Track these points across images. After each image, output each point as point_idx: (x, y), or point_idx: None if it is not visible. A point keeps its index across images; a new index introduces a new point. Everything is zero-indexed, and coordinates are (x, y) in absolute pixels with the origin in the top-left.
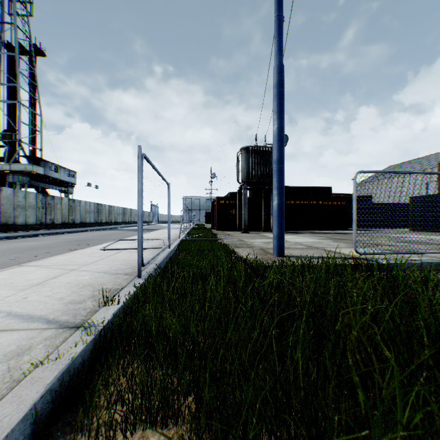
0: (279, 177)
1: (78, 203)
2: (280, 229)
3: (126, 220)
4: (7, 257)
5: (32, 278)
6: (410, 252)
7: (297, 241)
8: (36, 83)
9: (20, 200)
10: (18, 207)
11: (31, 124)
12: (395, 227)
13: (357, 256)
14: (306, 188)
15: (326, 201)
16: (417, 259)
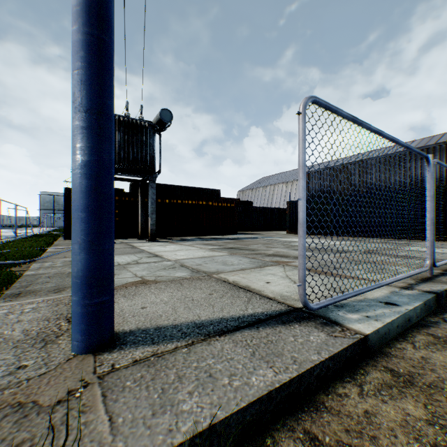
0: (90, 70)
1: None
2: (95, 256)
3: None
4: None
5: None
6: (377, 285)
7: (178, 258)
8: None
9: None
10: None
11: None
12: (273, 230)
13: (289, 299)
14: (196, 189)
15: (217, 202)
16: (385, 297)
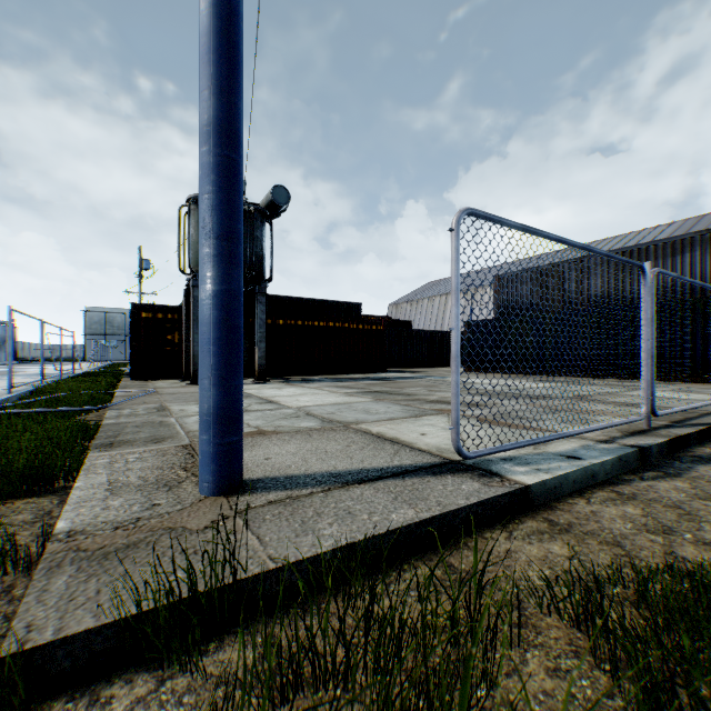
0: (221, 194)
1: None
2: (226, 392)
3: None
4: None
5: None
6: (560, 435)
7: (302, 404)
8: None
9: None
10: None
11: None
12: (444, 365)
13: (446, 452)
14: (324, 303)
15: (356, 324)
16: (571, 450)
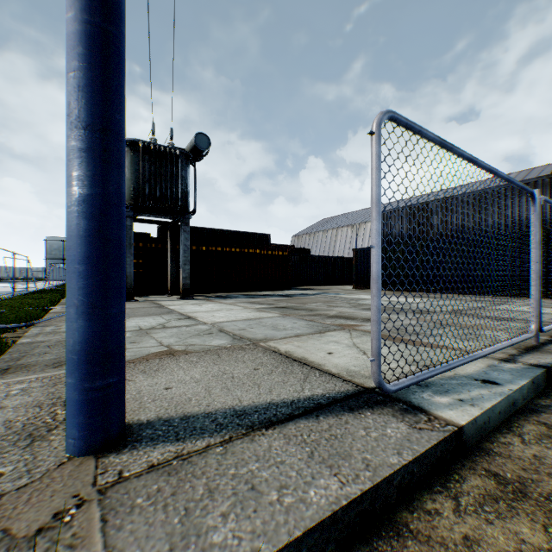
0: (91, 72)
1: None
2: (98, 323)
3: None
4: None
5: None
6: (472, 358)
7: (217, 320)
8: None
9: None
10: None
11: None
12: (336, 284)
13: (358, 376)
14: (241, 234)
15: (266, 250)
16: (481, 372)
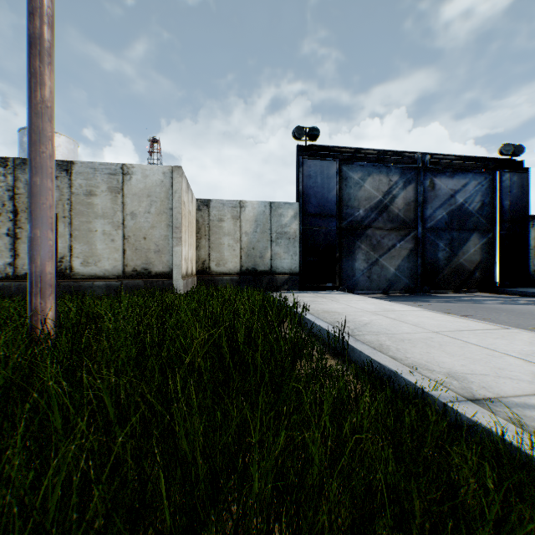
0: None
1: None
2: None
3: None
4: None
5: None
6: None
7: None
8: None
9: None
10: None
11: None
12: None
13: None
14: None
15: None
16: None
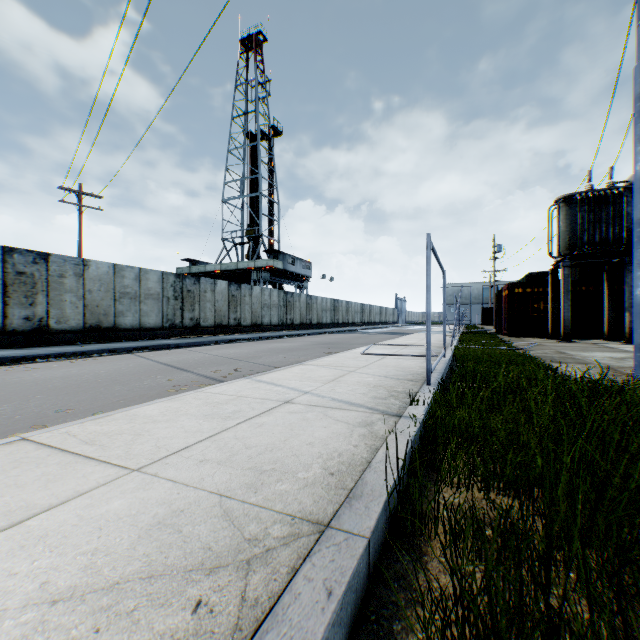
0: None
1: (314, 300)
2: None
3: (364, 320)
4: (276, 356)
5: (321, 375)
6: None
7: None
8: (274, 168)
9: (265, 299)
10: (264, 307)
11: (269, 215)
12: None
13: None
14: None
15: None
16: None
